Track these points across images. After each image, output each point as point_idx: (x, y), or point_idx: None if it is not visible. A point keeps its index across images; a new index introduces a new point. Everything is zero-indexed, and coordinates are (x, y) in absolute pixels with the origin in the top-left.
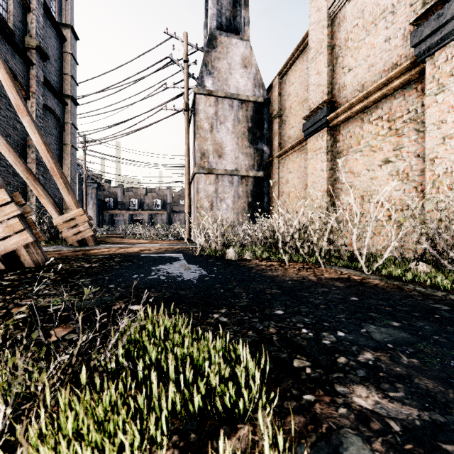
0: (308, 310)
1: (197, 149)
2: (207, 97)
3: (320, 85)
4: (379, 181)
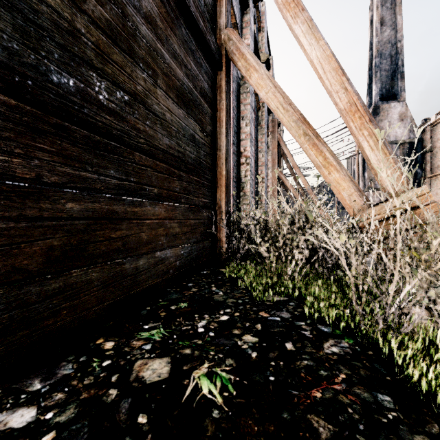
0: None
1: (367, 177)
2: None
3: None
4: None
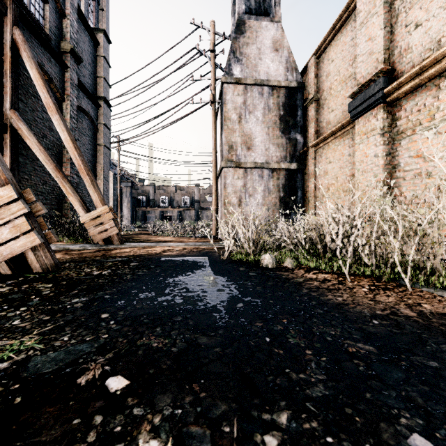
0: None
1: (224, 141)
2: (235, 86)
3: (372, 53)
4: None
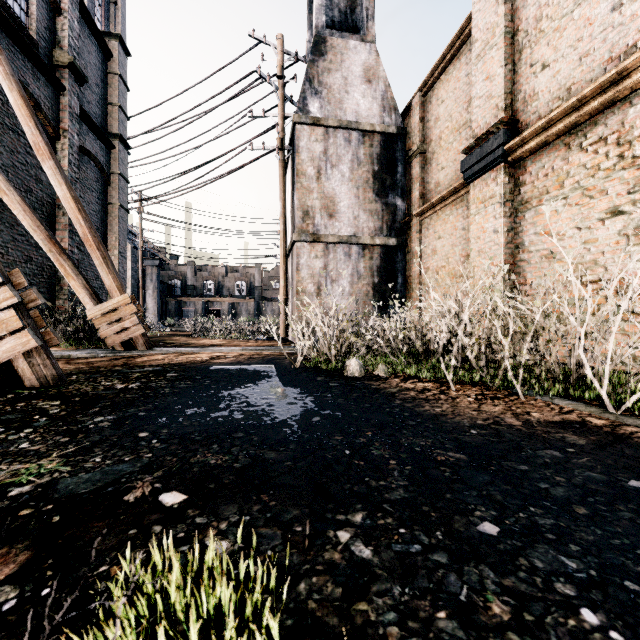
0: (556, 523)
1: (297, 205)
2: (312, 128)
3: (491, 97)
4: (601, 246)
